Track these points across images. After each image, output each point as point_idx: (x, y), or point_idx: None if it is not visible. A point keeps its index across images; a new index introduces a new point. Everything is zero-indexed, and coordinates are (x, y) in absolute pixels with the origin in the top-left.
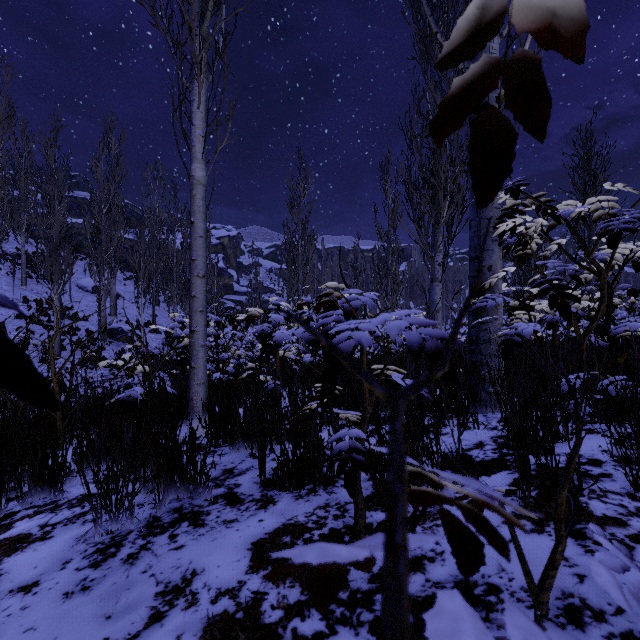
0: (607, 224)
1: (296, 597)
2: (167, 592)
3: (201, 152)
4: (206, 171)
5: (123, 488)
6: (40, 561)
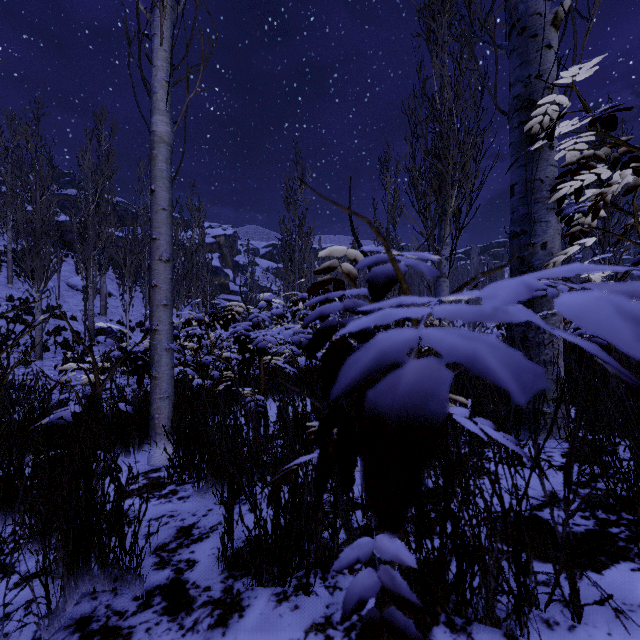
0: None
1: None
2: None
3: (164, 101)
4: (171, 126)
5: None
6: None
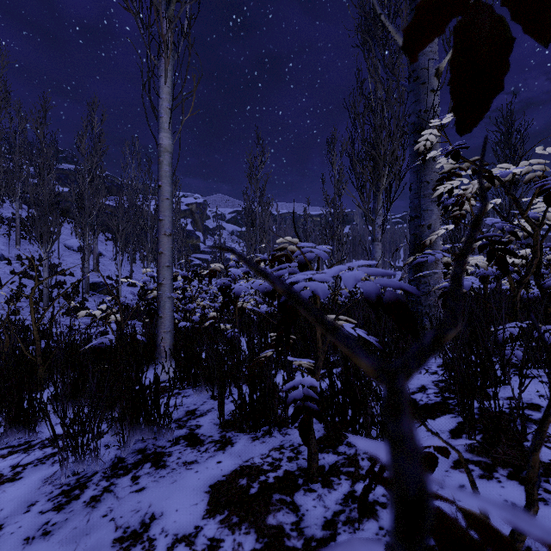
0: (543, 183)
1: (251, 545)
2: (125, 538)
3: (168, 123)
4: (172, 140)
5: (89, 431)
6: (7, 503)
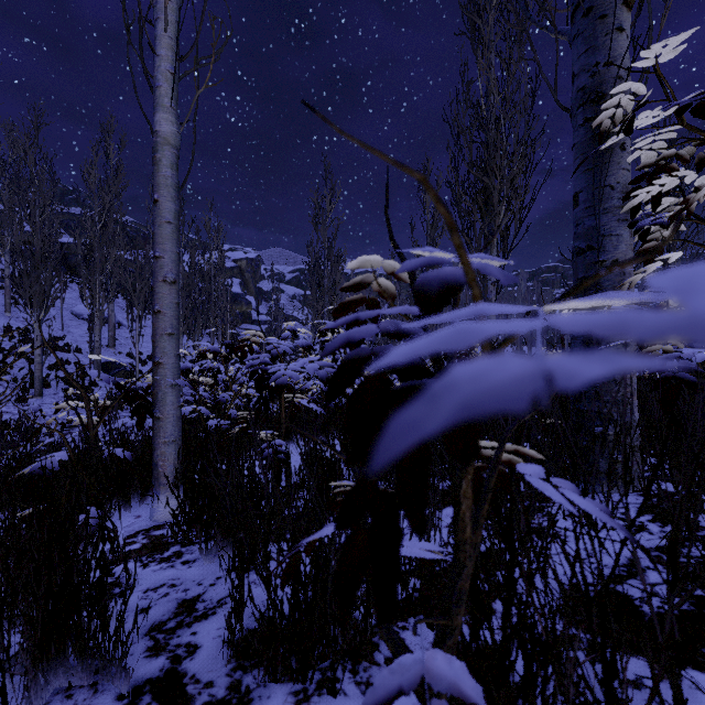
0: None
1: None
2: None
3: (169, 96)
4: (178, 126)
5: None
6: None
